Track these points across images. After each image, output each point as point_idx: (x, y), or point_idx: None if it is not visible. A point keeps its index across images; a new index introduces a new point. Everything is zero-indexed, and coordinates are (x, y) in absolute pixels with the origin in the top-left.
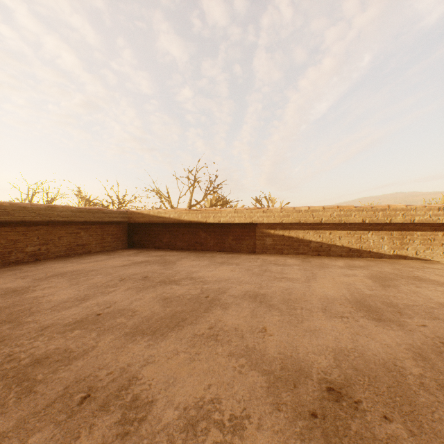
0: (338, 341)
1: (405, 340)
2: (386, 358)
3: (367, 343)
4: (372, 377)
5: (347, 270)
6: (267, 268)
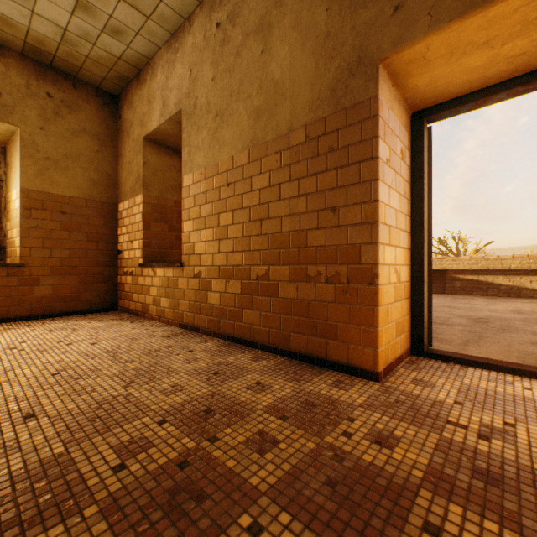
0: (490, 315)
1: (524, 317)
2: (508, 317)
3: (504, 316)
4: (497, 318)
5: (525, 303)
6: (456, 300)
